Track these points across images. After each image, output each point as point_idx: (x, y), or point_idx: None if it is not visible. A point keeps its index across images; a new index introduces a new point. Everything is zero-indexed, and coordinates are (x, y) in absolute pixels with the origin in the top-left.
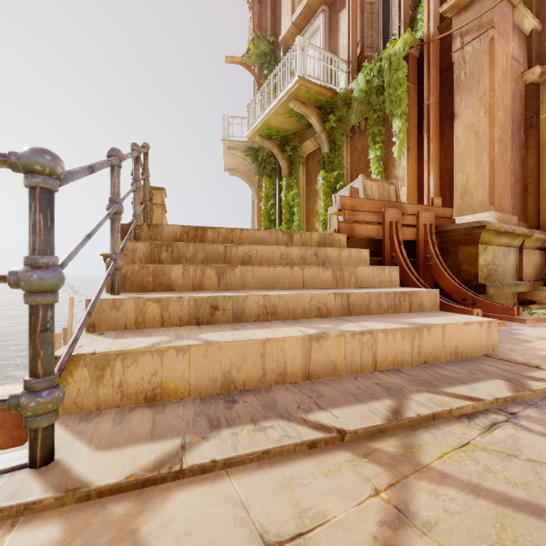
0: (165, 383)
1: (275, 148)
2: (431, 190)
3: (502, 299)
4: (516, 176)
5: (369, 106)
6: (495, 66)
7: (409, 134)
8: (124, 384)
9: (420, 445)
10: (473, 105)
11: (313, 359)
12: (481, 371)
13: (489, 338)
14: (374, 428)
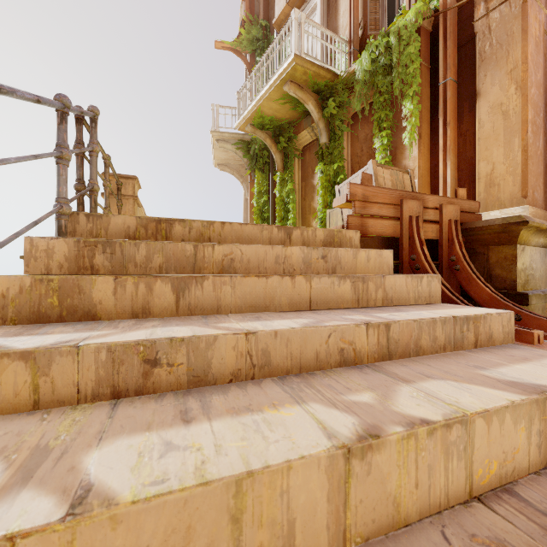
0: None
1: (269, 139)
2: (448, 182)
3: (539, 309)
4: (545, 166)
5: (374, 88)
6: (528, 33)
7: (421, 118)
8: None
9: None
10: (500, 81)
11: (353, 500)
12: None
13: None
14: None
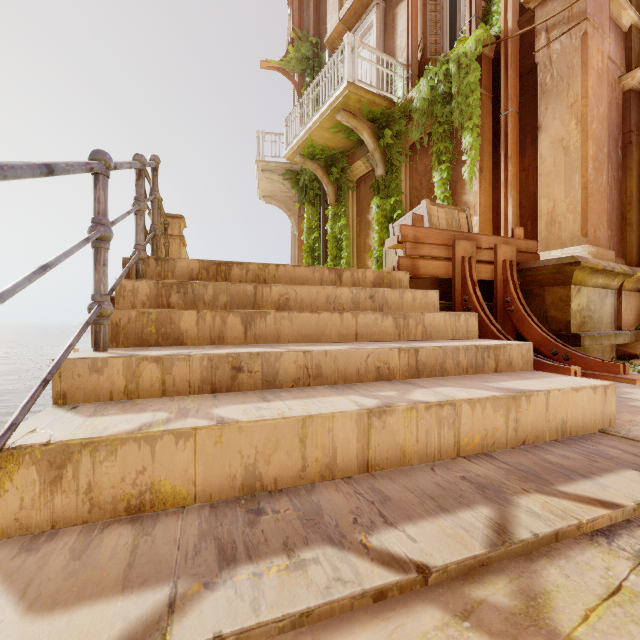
0: (159, 484)
1: (320, 169)
2: (509, 220)
3: (599, 352)
4: (612, 202)
5: (433, 118)
6: (589, 66)
7: (482, 151)
8: (94, 488)
9: (547, 592)
10: (561, 115)
11: (373, 443)
12: (603, 456)
13: (605, 408)
14: (472, 561)
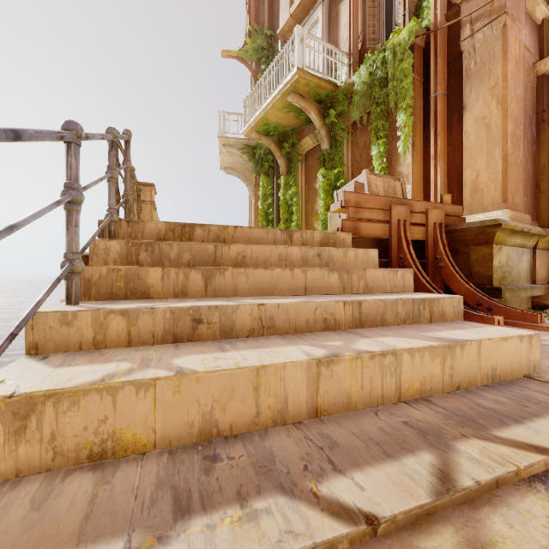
0: (120, 432)
1: (273, 144)
2: (438, 187)
3: (517, 303)
4: (528, 172)
5: (372, 99)
6: (508, 54)
7: (414, 128)
8: (57, 437)
9: (493, 544)
10: (483, 96)
11: (322, 390)
12: (531, 401)
13: (530, 355)
14: (418, 510)
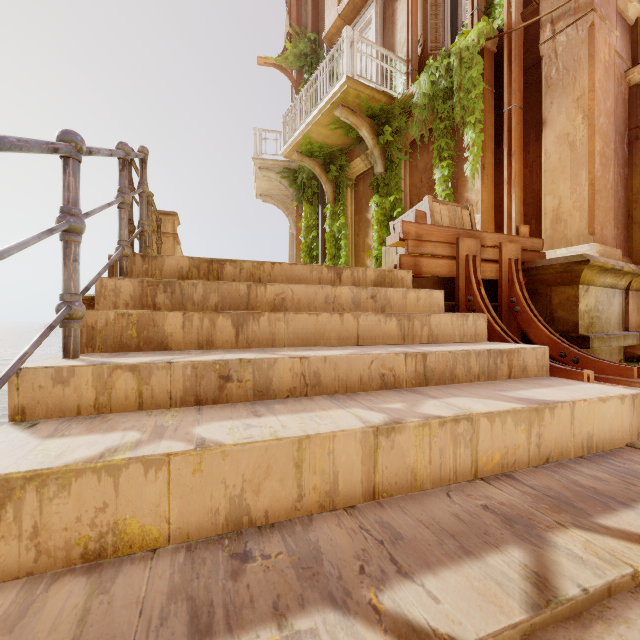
0: (123, 524)
1: (318, 167)
2: (512, 217)
3: (606, 354)
4: (619, 200)
5: (434, 114)
6: (596, 59)
7: (484, 148)
8: (41, 531)
9: None
10: (567, 109)
11: (380, 466)
12: (639, 477)
13: (633, 419)
14: (511, 631)
